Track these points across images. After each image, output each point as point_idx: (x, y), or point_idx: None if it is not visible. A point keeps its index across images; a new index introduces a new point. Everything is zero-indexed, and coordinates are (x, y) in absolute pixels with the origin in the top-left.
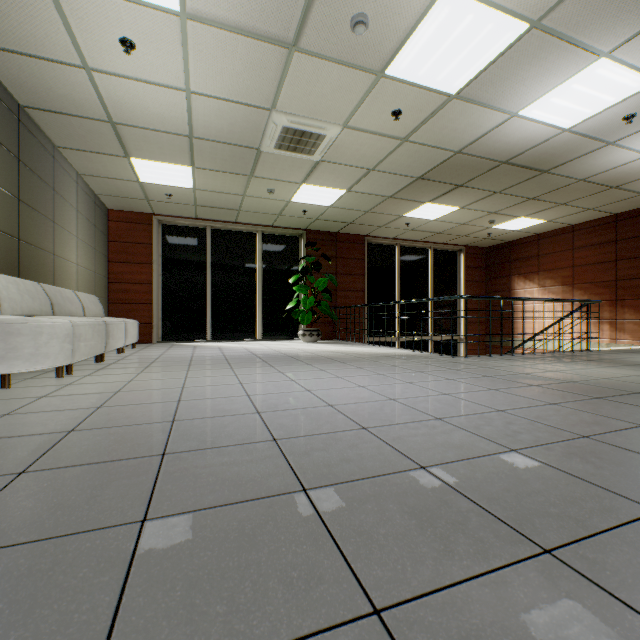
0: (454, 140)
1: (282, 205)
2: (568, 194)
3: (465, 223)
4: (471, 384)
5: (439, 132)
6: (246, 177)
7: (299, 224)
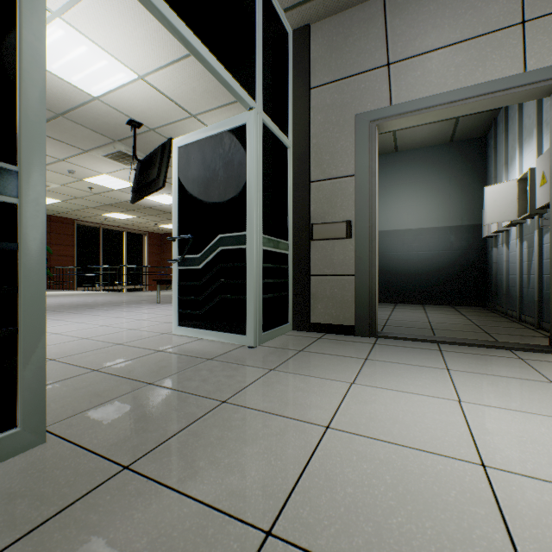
0: (122, 198)
1: None
2: None
3: (143, 223)
4: (117, 297)
5: (114, 195)
6: None
7: None
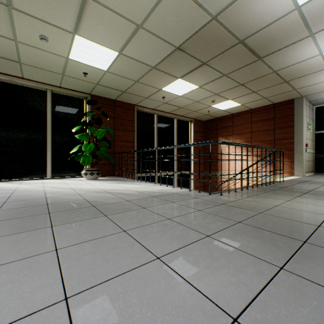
0: None
1: (62, 62)
2: (261, 84)
3: (198, 101)
4: None
5: None
6: (4, 7)
7: (84, 88)
